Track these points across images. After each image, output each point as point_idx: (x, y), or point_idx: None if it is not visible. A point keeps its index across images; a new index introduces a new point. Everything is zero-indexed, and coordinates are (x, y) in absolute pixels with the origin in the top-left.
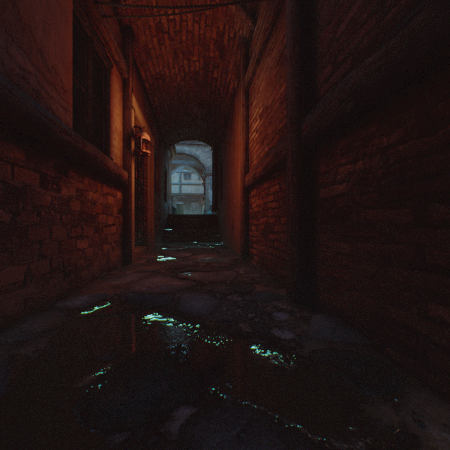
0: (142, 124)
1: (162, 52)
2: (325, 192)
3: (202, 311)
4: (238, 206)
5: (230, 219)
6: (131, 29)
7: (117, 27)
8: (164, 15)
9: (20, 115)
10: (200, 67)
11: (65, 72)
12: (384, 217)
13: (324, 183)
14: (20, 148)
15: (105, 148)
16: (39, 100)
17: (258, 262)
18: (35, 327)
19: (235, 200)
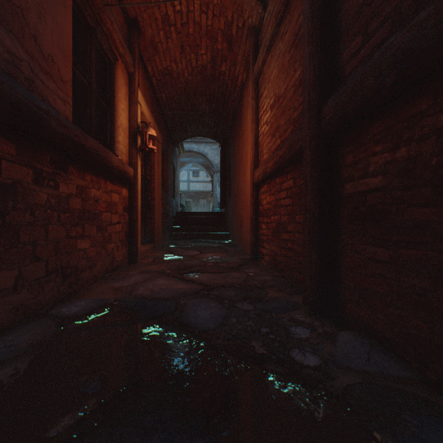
0: (149, 119)
1: (168, 46)
2: (352, 186)
3: (208, 323)
4: (247, 203)
5: (239, 217)
6: (136, 22)
7: (122, 19)
8: (169, 1)
9: (6, 104)
10: (208, 60)
11: (64, 61)
12: (441, 218)
13: (351, 176)
14: (9, 140)
15: (110, 144)
16: (33, 90)
17: (269, 263)
18: (21, 340)
19: (243, 196)
